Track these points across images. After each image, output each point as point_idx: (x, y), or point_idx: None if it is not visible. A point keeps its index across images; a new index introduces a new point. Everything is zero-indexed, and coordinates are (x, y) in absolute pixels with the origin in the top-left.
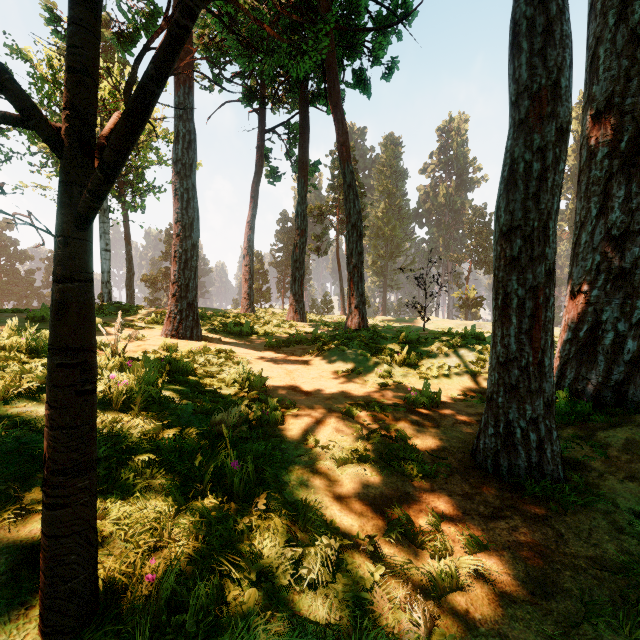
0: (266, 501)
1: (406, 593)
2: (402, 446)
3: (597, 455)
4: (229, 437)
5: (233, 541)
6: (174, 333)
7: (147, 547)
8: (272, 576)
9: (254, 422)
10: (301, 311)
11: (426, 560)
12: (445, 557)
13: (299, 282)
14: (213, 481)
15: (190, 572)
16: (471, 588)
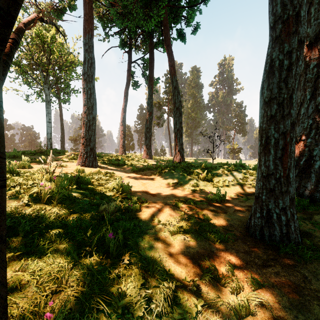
0: (129, 257)
1: (218, 319)
2: (207, 223)
3: (316, 228)
4: (108, 219)
5: (107, 285)
6: (83, 164)
7: (50, 291)
8: (132, 309)
9: (124, 210)
10: (150, 154)
11: (228, 294)
12: (239, 292)
13: (149, 139)
14: (98, 245)
15: (77, 309)
16: (258, 313)
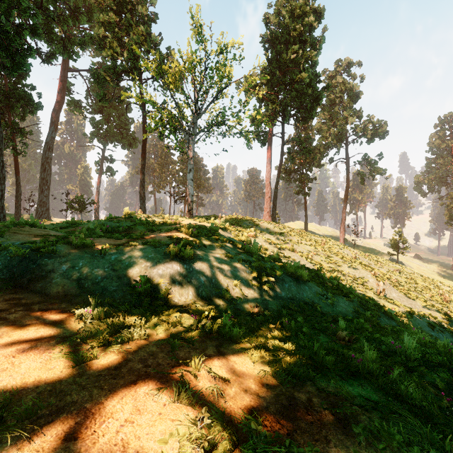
0: None
1: None
2: None
3: None
4: None
5: None
6: None
7: None
8: None
9: None
10: None
11: None
12: None
13: None
14: None
15: None
16: None
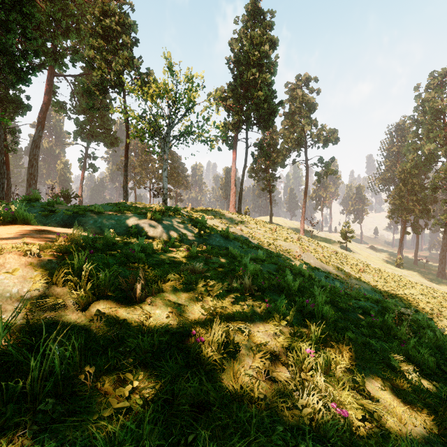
0: None
1: None
2: None
3: None
4: None
5: None
6: None
7: None
8: None
9: None
10: None
11: None
12: None
13: None
14: None
15: None
16: None
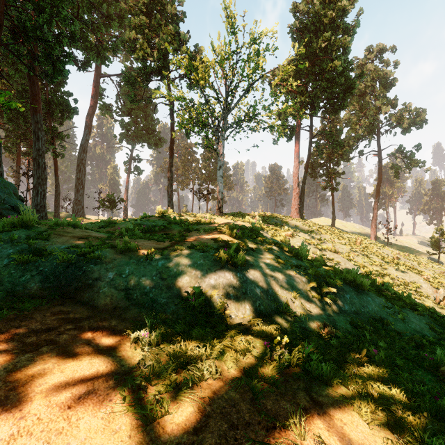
0: None
1: None
2: None
3: None
4: None
5: None
6: None
7: None
8: None
9: None
10: None
11: None
12: None
13: None
14: None
15: None
16: None
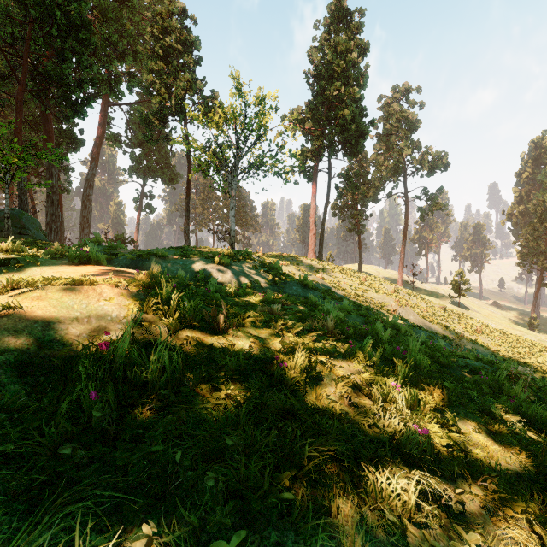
0: None
1: None
2: None
3: None
4: None
5: None
6: None
7: None
8: None
9: None
10: None
11: None
12: None
13: None
14: None
15: None
16: None
